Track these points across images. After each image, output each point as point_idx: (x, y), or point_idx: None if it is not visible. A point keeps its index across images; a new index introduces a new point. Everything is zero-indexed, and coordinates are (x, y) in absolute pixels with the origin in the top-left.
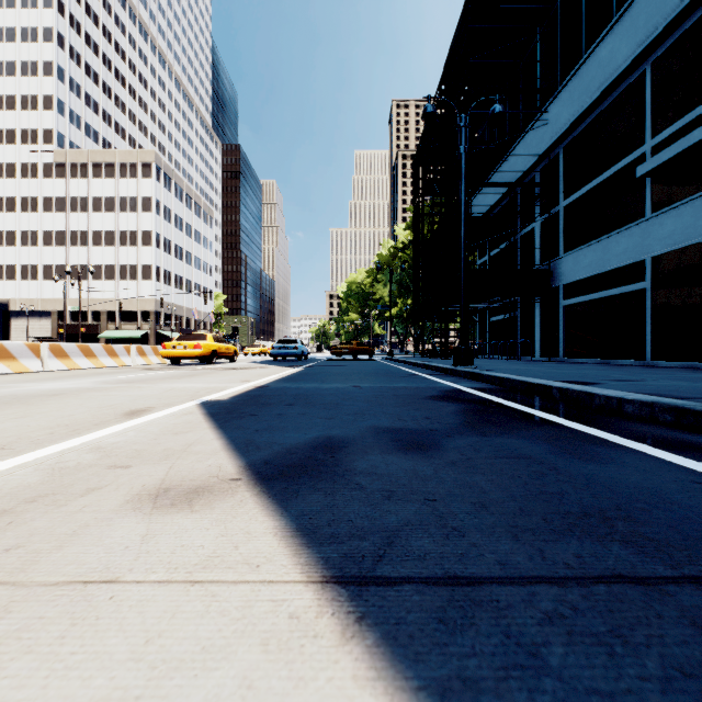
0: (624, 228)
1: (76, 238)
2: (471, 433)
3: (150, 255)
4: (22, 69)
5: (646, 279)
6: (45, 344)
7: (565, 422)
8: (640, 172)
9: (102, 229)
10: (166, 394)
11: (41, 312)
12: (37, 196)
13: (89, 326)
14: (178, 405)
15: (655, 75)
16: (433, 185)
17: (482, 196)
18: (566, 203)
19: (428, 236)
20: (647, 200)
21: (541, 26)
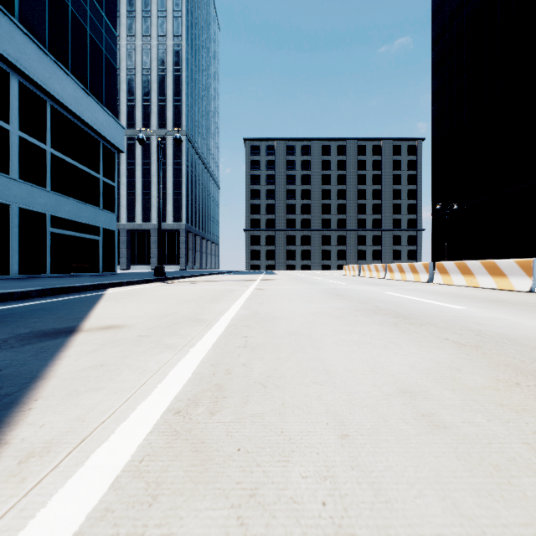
0: None
1: None
2: None
3: None
4: None
5: None
6: None
7: None
8: None
9: None
10: None
11: None
12: None
13: None
14: None
15: None
16: None
17: None
18: None
19: None
20: None
21: None
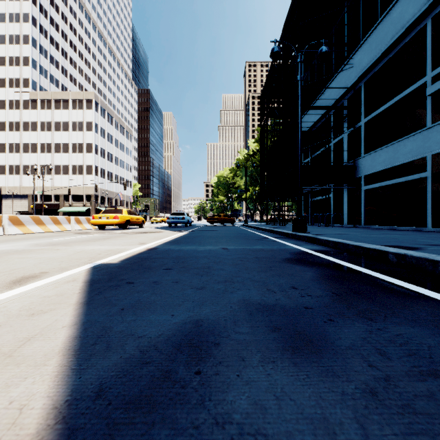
0: (410, 135)
1: (44, 148)
2: (352, 314)
3: (91, 158)
4: (9, 40)
5: (427, 170)
6: (6, 216)
7: (434, 295)
8: (429, 92)
9: (61, 142)
10: (71, 256)
11: (21, 195)
12: (19, 121)
13: (52, 204)
14: (71, 269)
15: (434, 26)
16: (274, 111)
17: (306, 118)
18: (366, 120)
19: (270, 145)
20: (428, 115)
21: (348, 1)
